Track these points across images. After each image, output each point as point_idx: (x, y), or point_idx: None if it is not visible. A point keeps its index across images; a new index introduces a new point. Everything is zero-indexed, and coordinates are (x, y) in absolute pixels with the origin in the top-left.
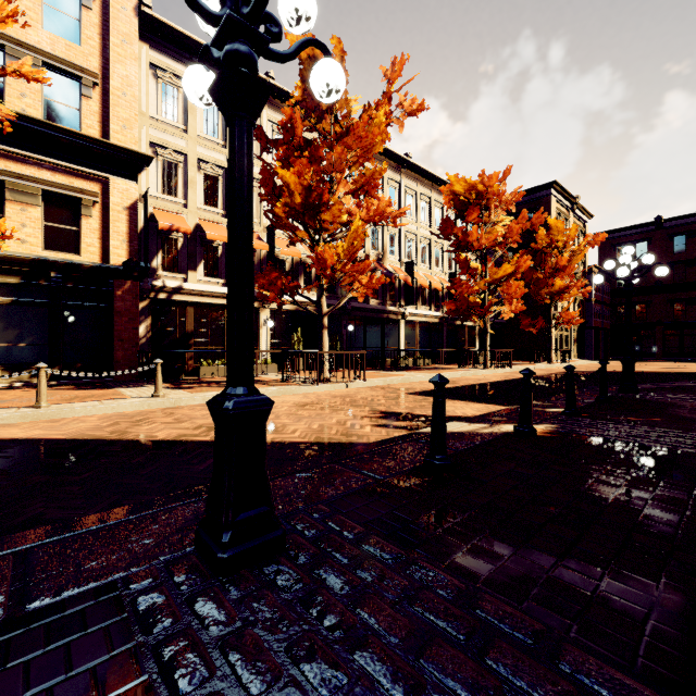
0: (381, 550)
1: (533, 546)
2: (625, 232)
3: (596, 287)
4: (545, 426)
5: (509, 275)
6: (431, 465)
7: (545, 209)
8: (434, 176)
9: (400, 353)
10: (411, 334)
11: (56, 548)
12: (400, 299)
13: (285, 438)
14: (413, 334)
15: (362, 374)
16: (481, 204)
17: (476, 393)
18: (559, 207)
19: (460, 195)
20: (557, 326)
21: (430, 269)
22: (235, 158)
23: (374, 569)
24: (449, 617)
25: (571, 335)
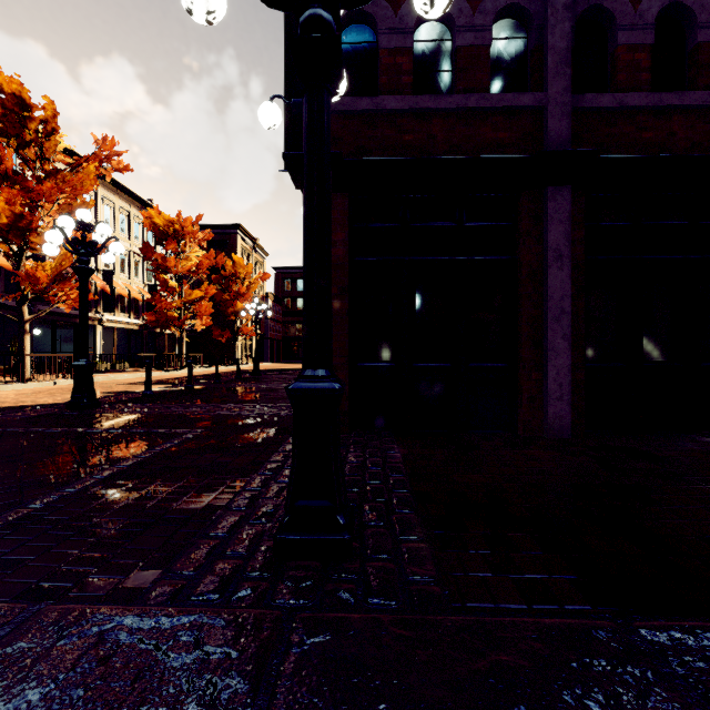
0: (133, 404)
1: (178, 401)
2: (291, 270)
3: (272, 308)
4: (201, 386)
5: (201, 298)
6: (146, 395)
7: (233, 244)
8: (134, 194)
9: (99, 358)
10: (109, 339)
11: (5, 415)
12: (97, 305)
13: (45, 403)
14: (112, 340)
15: (61, 376)
16: (178, 237)
17: (171, 381)
18: (244, 244)
19: (160, 226)
20: (243, 337)
21: (129, 279)
22: (84, 291)
23: (133, 405)
24: (155, 405)
25: (253, 344)
